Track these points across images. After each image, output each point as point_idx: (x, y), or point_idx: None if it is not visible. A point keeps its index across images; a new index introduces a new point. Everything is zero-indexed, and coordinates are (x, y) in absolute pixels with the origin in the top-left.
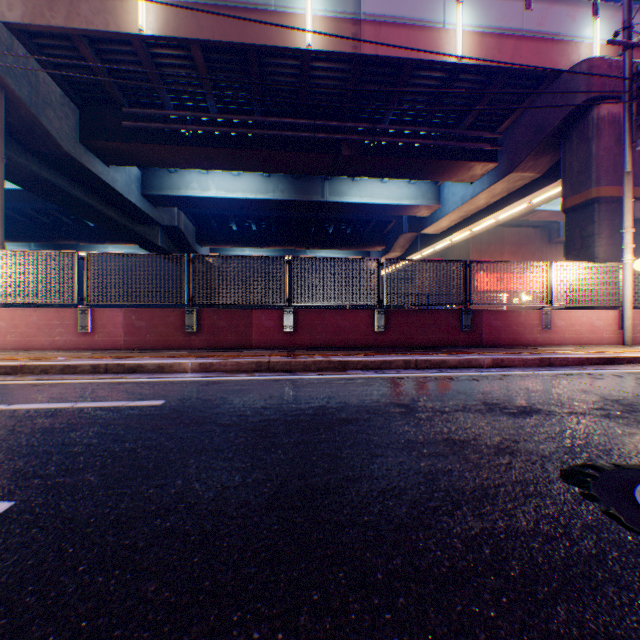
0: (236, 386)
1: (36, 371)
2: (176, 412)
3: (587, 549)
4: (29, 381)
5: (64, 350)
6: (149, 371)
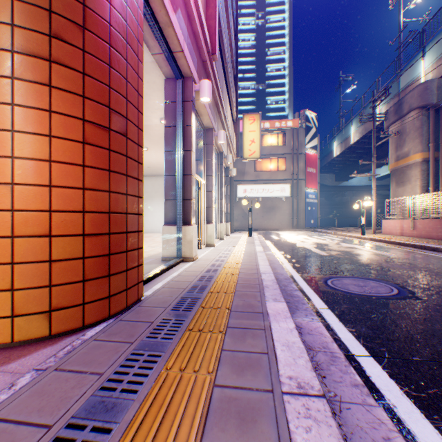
0: (440, 260)
1: (403, 245)
2: (384, 257)
3: (339, 272)
4: (395, 247)
5: (438, 240)
6: (438, 251)
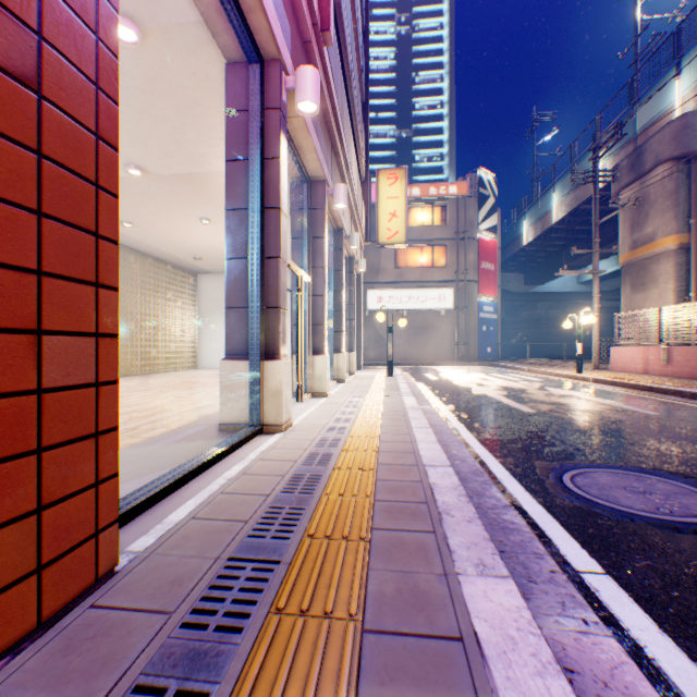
0: None
1: (658, 391)
2: (640, 416)
3: (575, 453)
4: (644, 396)
5: None
6: None
